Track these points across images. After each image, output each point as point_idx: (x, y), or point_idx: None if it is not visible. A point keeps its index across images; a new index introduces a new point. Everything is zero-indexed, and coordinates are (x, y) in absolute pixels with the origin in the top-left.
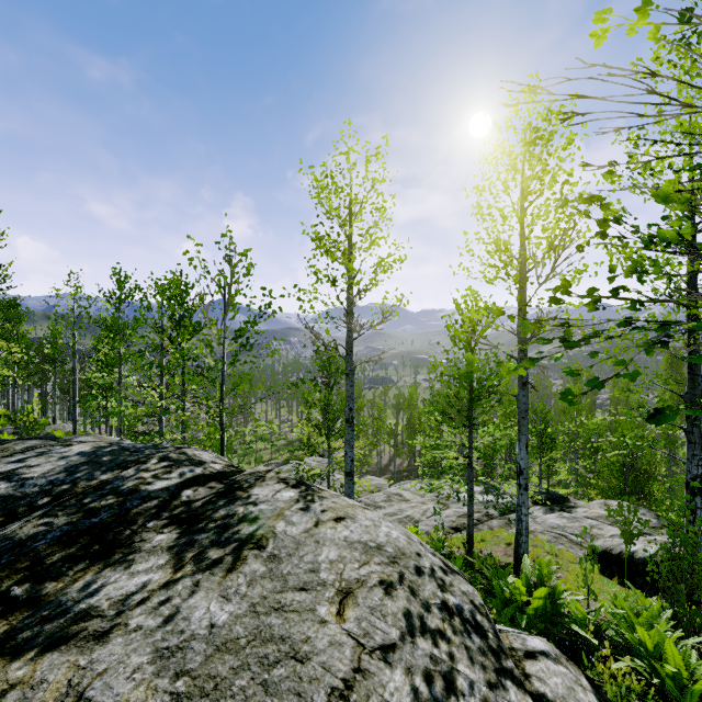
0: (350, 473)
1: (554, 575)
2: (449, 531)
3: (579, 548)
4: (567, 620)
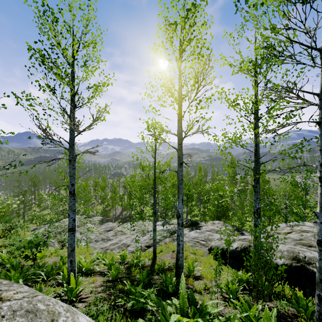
0: (72, 229)
1: (195, 268)
2: (145, 248)
3: (204, 247)
4: None
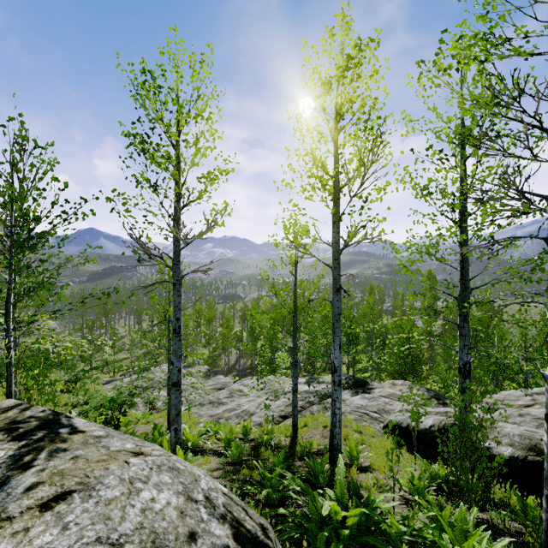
0: (177, 383)
1: (361, 454)
2: (278, 420)
3: (377, 423)
4: (381, 532)
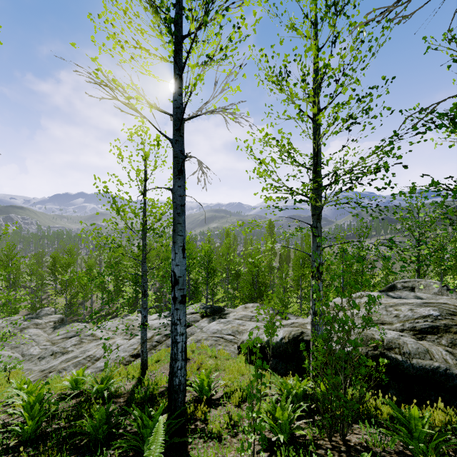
0: None
1: (214, 384)
2: (129, 360)
3: (232, 345)
4: None
